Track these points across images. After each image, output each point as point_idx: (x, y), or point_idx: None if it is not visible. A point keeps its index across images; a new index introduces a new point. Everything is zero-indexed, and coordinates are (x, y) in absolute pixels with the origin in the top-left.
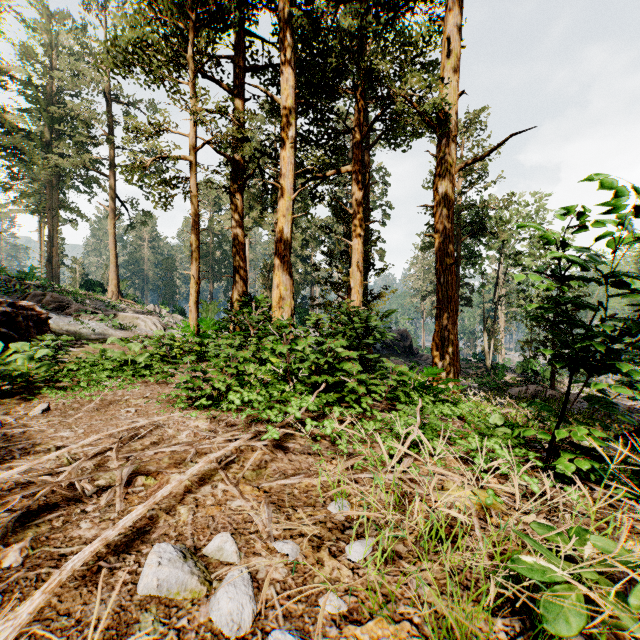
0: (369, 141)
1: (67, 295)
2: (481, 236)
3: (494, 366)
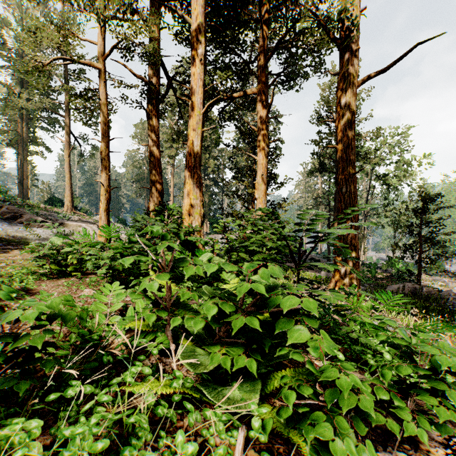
0: (268, 82)
1: (26, 208)
2: (356, 161)
3: (362, 263)
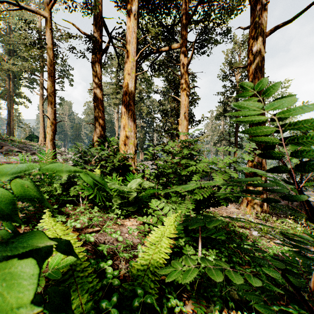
0: None
1: (8, 141)
2: None
3: None
